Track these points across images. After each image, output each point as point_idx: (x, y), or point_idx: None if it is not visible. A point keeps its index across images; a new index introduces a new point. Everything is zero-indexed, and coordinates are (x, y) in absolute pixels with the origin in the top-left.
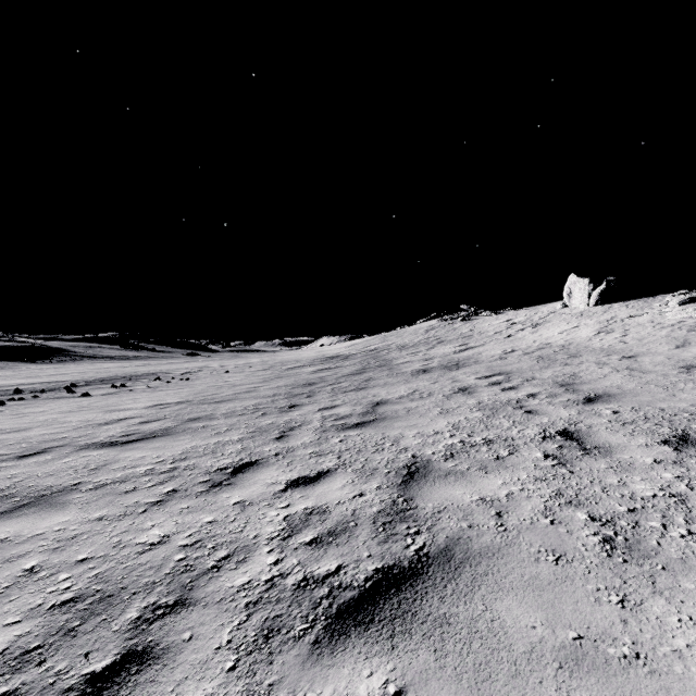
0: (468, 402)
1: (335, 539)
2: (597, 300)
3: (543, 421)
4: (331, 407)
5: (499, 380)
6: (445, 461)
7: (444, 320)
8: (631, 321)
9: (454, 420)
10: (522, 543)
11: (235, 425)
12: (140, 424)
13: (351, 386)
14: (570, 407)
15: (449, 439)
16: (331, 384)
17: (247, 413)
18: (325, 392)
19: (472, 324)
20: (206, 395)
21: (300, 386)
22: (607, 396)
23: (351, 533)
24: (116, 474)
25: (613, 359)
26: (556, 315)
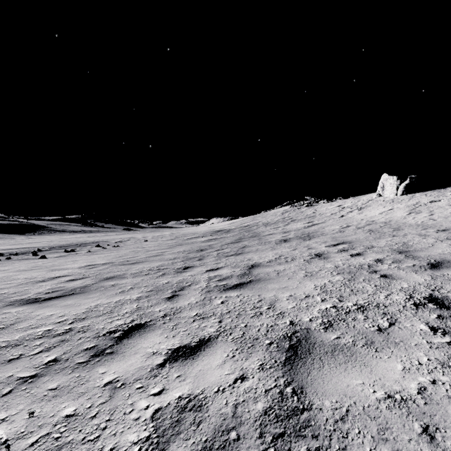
0: (326, 266)
1: None
2: (403, 191)
3: (403, 286)
4: (215, 269)
5: (345, 247)
6: (325, 331)
7: (294, 206)
8: (432, 205)
9: (319, 283)
10: None
11: (138, 284)
12: (67, 282)
13: (231, 252)
14: (420, 272)
15: (322, 304)
16: (216, 250)
17: (150, 273)
18: (212, 256)
19: (314, 208)
20: (126, 258)
21: (194, 251)
22: (447, 262)
23: None
24: (16, 336)
25: (431, 232)
26: (374, 202)
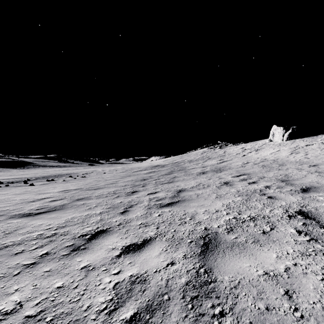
0: (231, 191)
1: (151, 318)
2: (287, 138)
3: (282, 204)
4: (154, 192)
5: (245, 177)
6: (228, 234)
7: (210, 148)
8: (307, 147)
9: (226, 202)
10: None
11: (100, 203)
12: (50, 202)
13: (165, 181)
14: (295, 194)
15: (226, 216)
16: (155, 179)
17: (109, 196)
18: (152, 184)
19: (224, 150)
20: (90, 185)
21: (139, 180)
22: (314, 188)
23: (165, 309)
24: (18, 238)
25: (305, 166)
26: (266, 145)
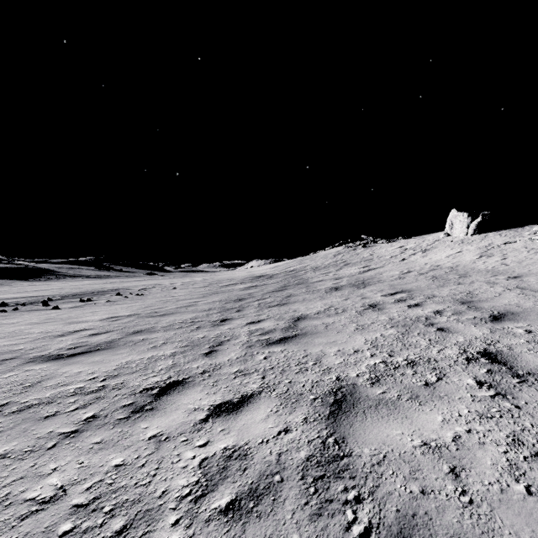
0: (380, 319)
1: (256, 506)
2: (475, 230)
3: (459, 340)
4: (257, 321)
5: (403, 297)
6: (371, 386)
7: (348, 247)
8: (506, 247)
9: (370, 337)
10: (503, 530)
11: (171, 339)
12: (90, 336)
13: (275, 302)
14: (480, 325)
15: (371, 359)
16: (257, 299)
17: (184, 327)
18: (253, 306)
19: (371, 250)
20: (153, 308)
21: (232, 301)
22: (511, 314)
23: (276, 495)
24: (46, 393)
25: (501, 279)
26: (441, 243)
